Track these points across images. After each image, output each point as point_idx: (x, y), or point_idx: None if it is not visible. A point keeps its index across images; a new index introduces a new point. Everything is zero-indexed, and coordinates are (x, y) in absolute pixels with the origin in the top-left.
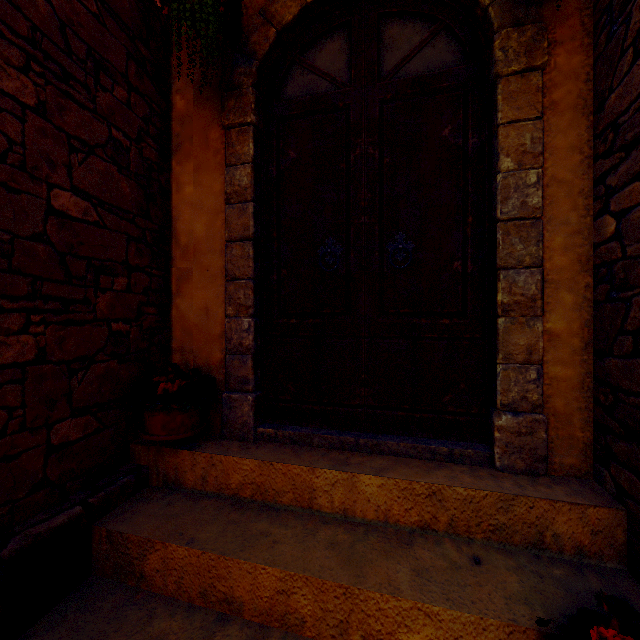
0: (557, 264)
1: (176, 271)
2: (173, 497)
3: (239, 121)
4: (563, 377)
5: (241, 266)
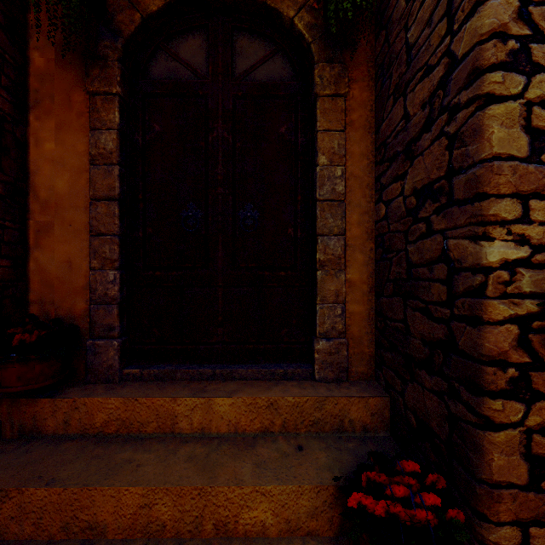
0: (354, 234)
1: (34, 224)
2: (31, 445)
3: (104, 90)
4: (357, 312)
5: (106, 223)
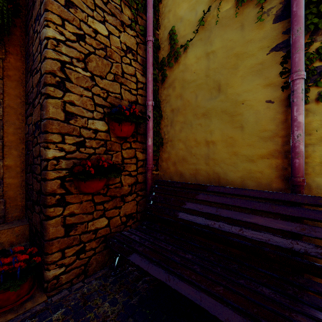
0: (10, 139)
1: None
2: None
3: None
4: (13, 183)
5: None
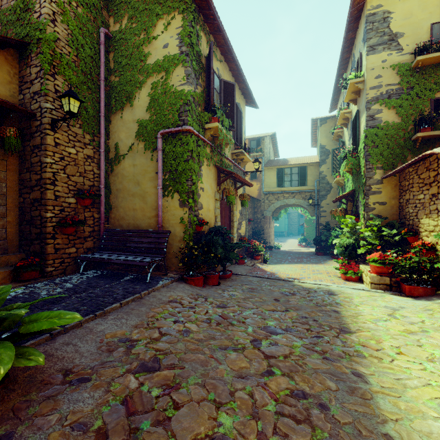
0: (10, 206)
1: None
2: None
3: None
4: (12, 231)
5: None
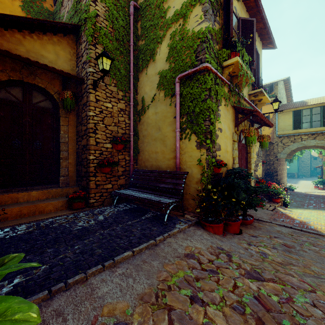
0: (71, 151)
1: None
2: None
3: None
4: (72, 170)
5: None
